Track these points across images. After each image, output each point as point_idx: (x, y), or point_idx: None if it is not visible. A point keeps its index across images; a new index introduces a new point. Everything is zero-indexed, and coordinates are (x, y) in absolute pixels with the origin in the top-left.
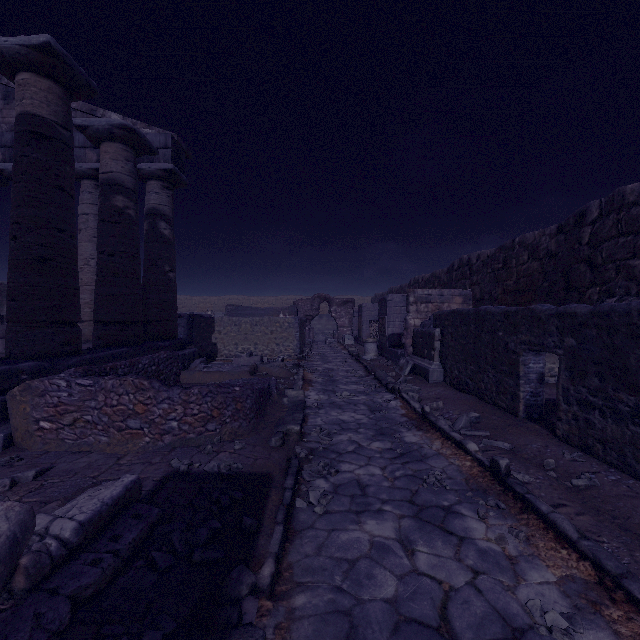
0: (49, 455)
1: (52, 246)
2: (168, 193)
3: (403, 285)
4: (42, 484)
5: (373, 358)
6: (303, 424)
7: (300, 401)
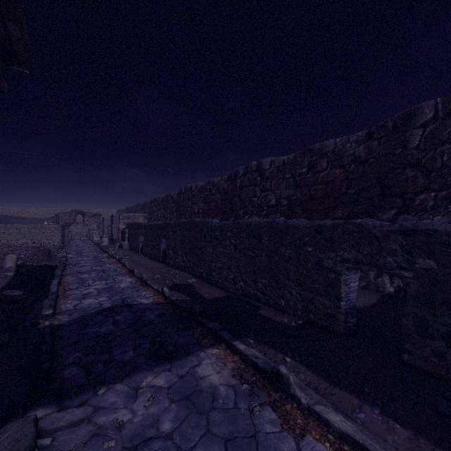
0: None
1: None
2: None
3: (133, 206)
4: None
5: (106, 244)
6: (67, 260)
7: (65, 256)
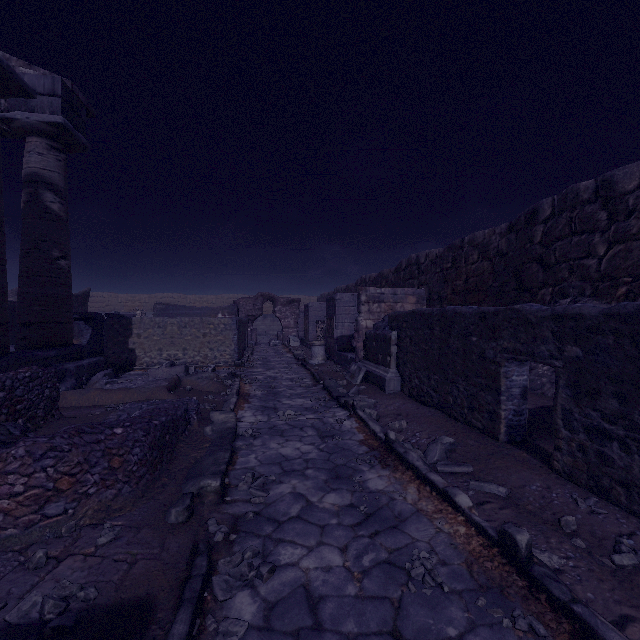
0: None
1: None
2: (58, 156)
3: (350, 285)
4: None
5: (321, 362)
6: (229, 468)
7: (229, 429)
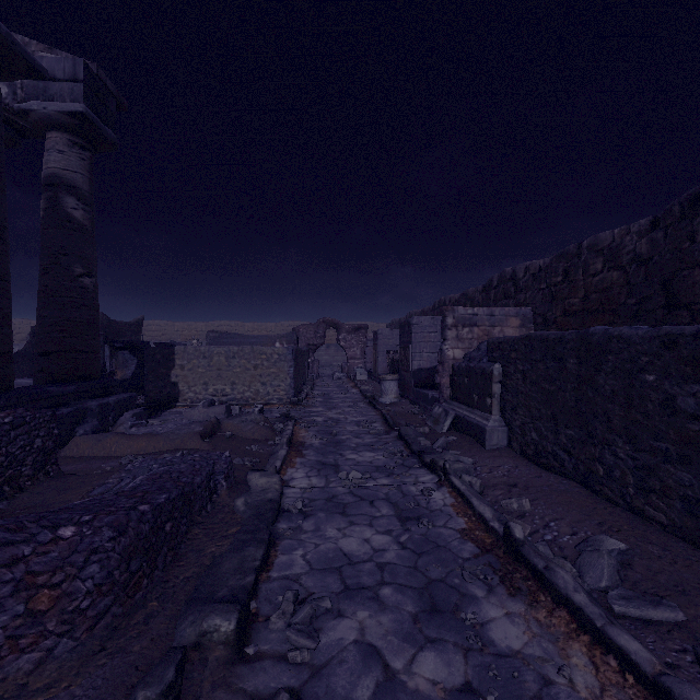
0: None
1: None
2: (81, 154)
3: (425, 308)
4: None
5: (393, 401)
6: (261, 576)
7: (269, 503)
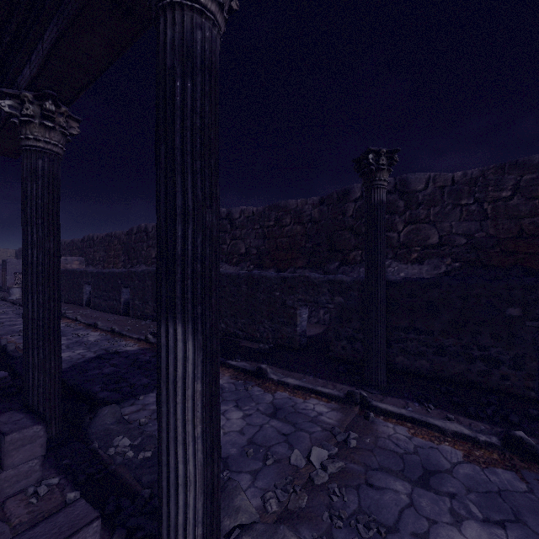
0: None
1: None
2: None
3: None
4: None
5: (18, 298)
6: None
7: None
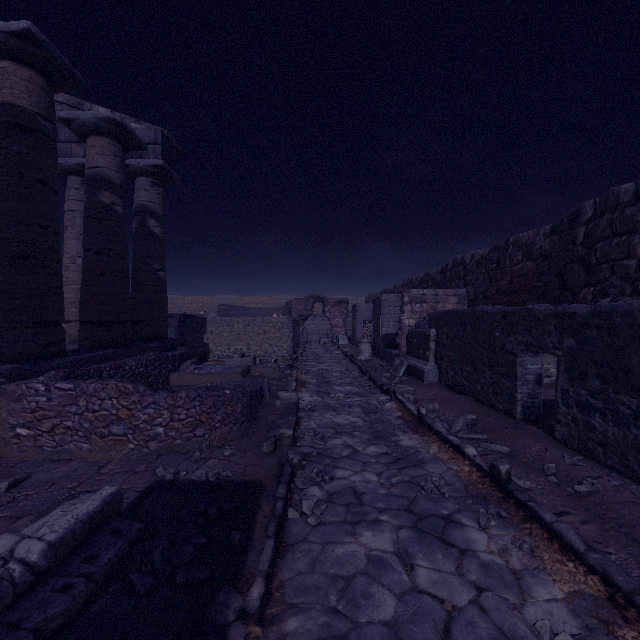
0: (26, 464)
1: (33, 243)
2: (158, 190)
3: (397, 285)
4: (15, 497)
5: (367, 358)
6: (296, 427)
7: (293, 403)
